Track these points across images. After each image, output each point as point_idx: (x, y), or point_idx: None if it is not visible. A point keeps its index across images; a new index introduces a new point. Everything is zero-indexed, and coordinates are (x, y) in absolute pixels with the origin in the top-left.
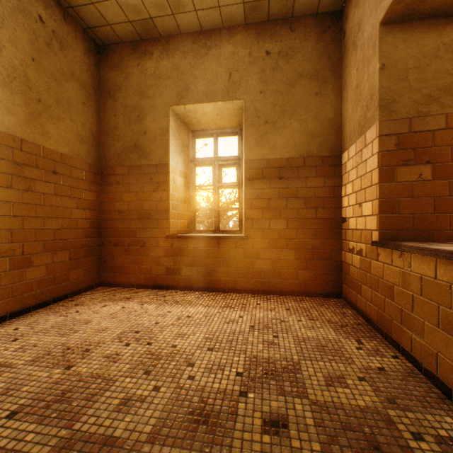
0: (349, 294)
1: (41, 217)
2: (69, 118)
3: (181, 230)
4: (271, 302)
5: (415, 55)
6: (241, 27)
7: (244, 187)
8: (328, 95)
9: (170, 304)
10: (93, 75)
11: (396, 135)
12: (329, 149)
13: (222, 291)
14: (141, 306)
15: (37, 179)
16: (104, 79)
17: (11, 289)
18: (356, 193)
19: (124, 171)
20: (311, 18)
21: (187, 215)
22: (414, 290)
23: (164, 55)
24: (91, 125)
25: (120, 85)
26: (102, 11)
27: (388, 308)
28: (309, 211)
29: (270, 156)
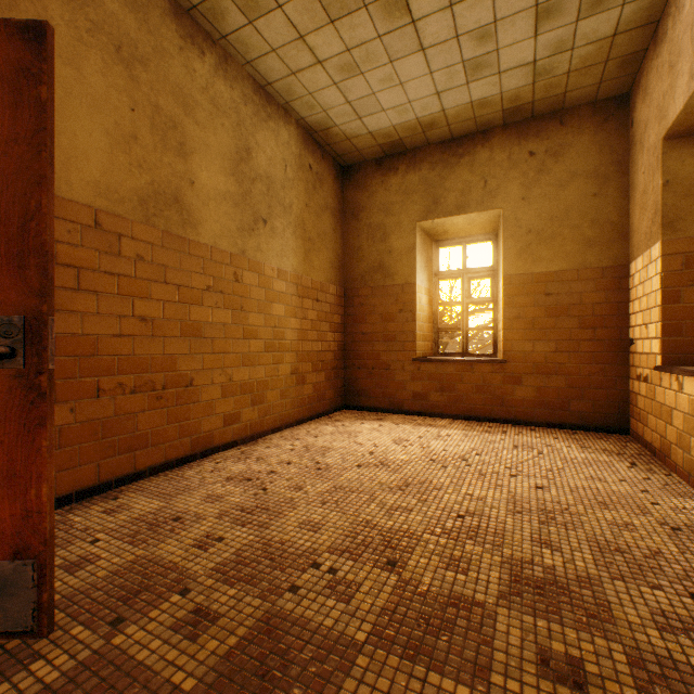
0: (636, 427)
1: (310, 341)
2: (325, 248)
3: (425, 353)
4: (535, 432)
5: None
6: (499, 128)
7: (502, 305)
8: (611, 195)
9: (423, 426)
10: (339, 199)
11: (682, 254)
12: (612, 258)
13: (476, 420)
14: (396, 425)
15: (308, 308)
16: (347, 200)
17: (296, 401)
18: (642, 312)
19: (368, 292)
20: (588, 107)
21: (431, 336)
22: (684, 410)
23: (410, 169)
24: (338, 249)
25: (364, 205)
26: (354, 143)
27: (667, 432)
28: (585, 332)
29: (533, 269)
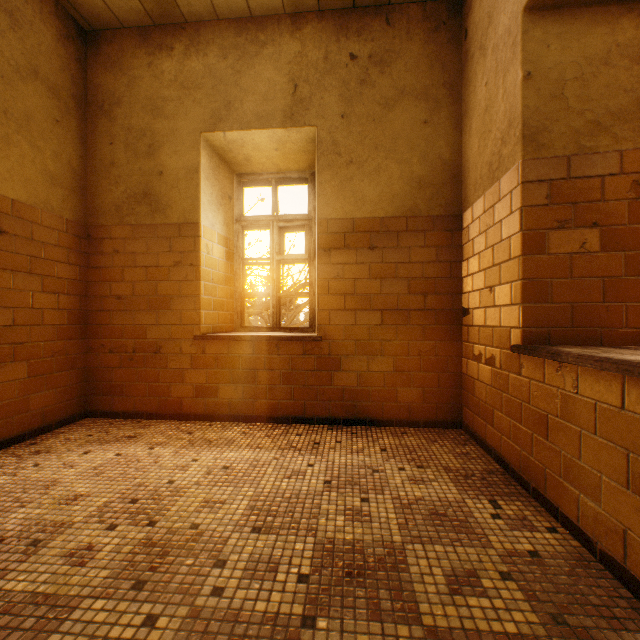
0: (474, 423)
1: None
2: (29, 143)
3: (220, 327)
4: (358, 438)
5: (575, 60)
6: (313, 14)
7: (317, 260)
8: (443, 125)
9: (198, 445)
10: (74, 77)
11: (548, 182)
12: (444, 206)
13: (283, 422)
14: (149, 451)
15: None
16: (93, 85)
17: None
18: (485, 271)
19: (127, 233)
20: (418, 8)
21: (231, 304)
22: (583, 425)
23: (192, 52)
24: (70, 158)
25: (120, 97)
26: None
27: (539, 449)
28: (415, 299)
29: (356, 213)
